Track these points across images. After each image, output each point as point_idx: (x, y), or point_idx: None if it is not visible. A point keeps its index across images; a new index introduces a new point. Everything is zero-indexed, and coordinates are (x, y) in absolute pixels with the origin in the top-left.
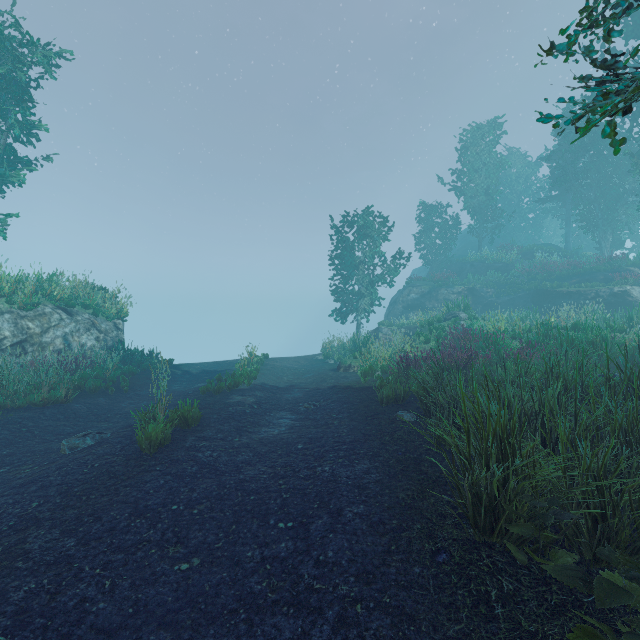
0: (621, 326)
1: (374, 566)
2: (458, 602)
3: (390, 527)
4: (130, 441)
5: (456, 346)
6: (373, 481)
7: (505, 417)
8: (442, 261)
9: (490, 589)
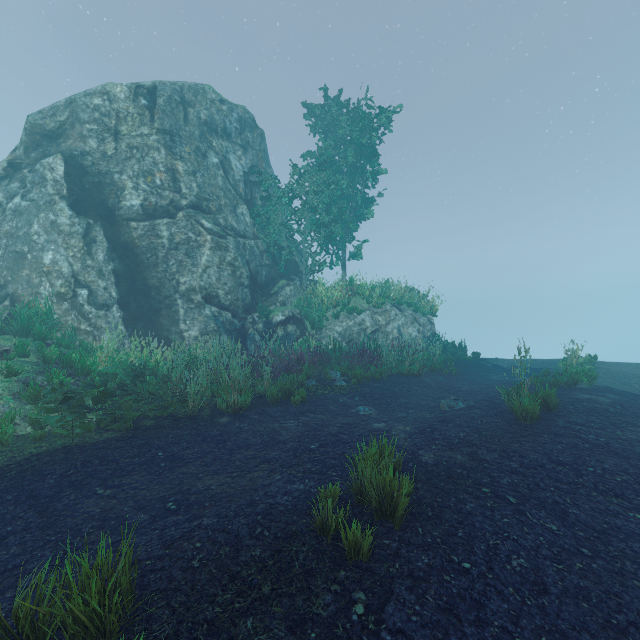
0: None
1: None
2: None
3: None
4: (497, 411)
5: None
6: None
7: None
8: None
9: None
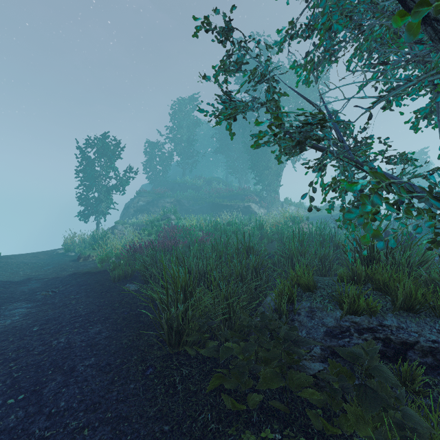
0: (247, 223)
1: (100, 397)
2: (157, 394)
3: (115, 365)
4: None
5: (168, 237)
6: (104, 338)
7: (186, 276)
8: (161, 181)
9: (176, 378)
